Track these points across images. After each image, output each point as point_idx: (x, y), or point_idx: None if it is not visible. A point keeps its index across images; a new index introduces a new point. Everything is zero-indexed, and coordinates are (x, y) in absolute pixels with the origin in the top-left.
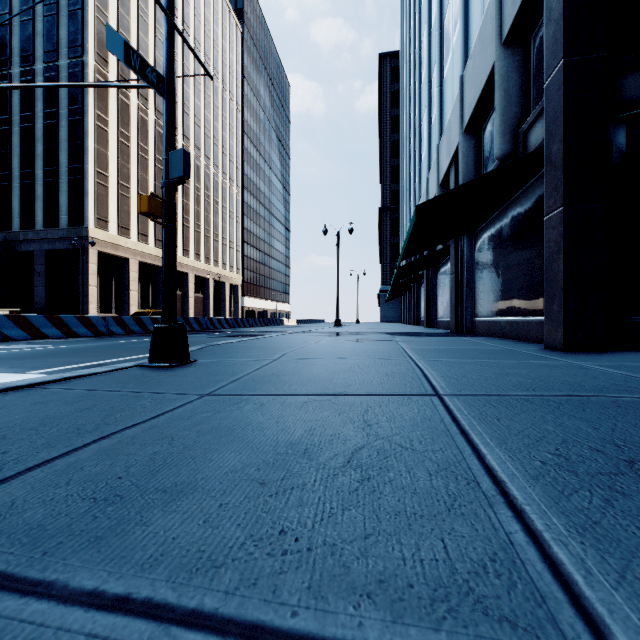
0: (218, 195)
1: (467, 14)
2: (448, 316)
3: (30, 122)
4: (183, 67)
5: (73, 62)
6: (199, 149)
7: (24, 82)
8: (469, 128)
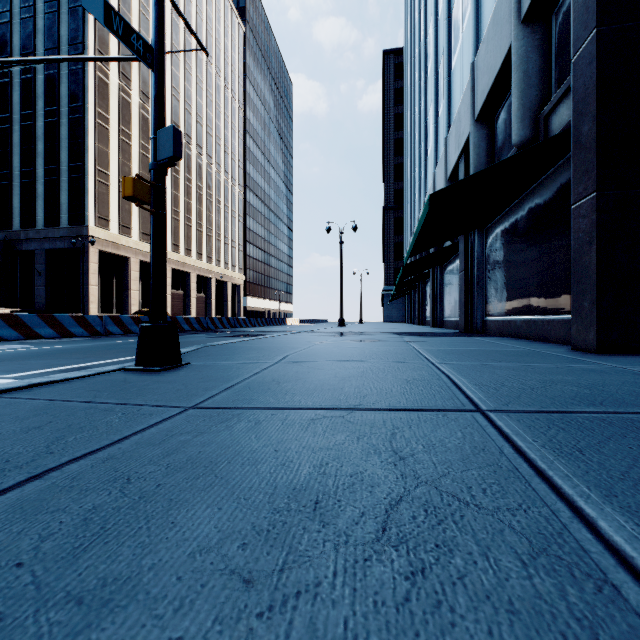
0: (220, 194)
1: None
2: (456, 315)
3: (31, 120)
4: (185, 65)
5: None
6: (201, 148)
7: (25, 80)
8: (481, 117)
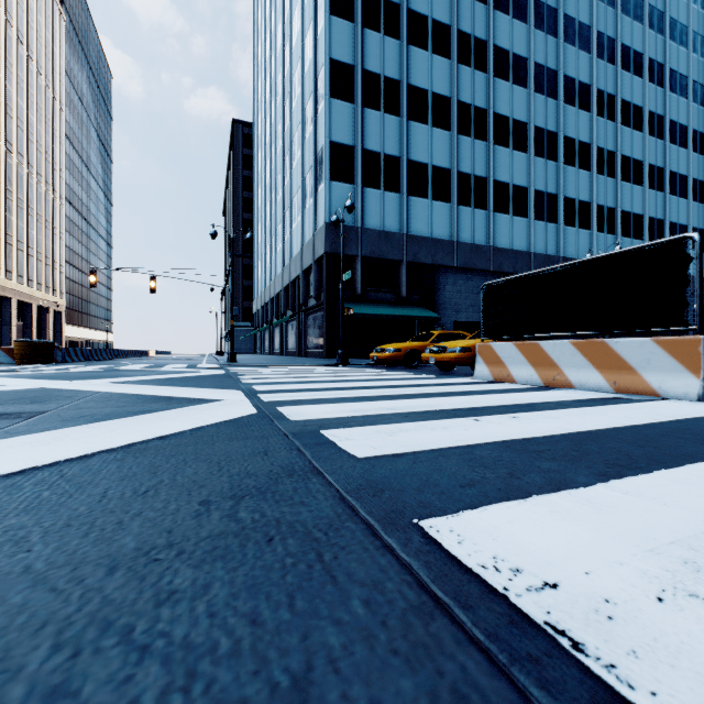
0: (41, 208)
1: (304, 222)
2: (294, 349)
3: None
4: (6, 62)
5: None
6: (22, 156)
7: None
8: (305, 271)
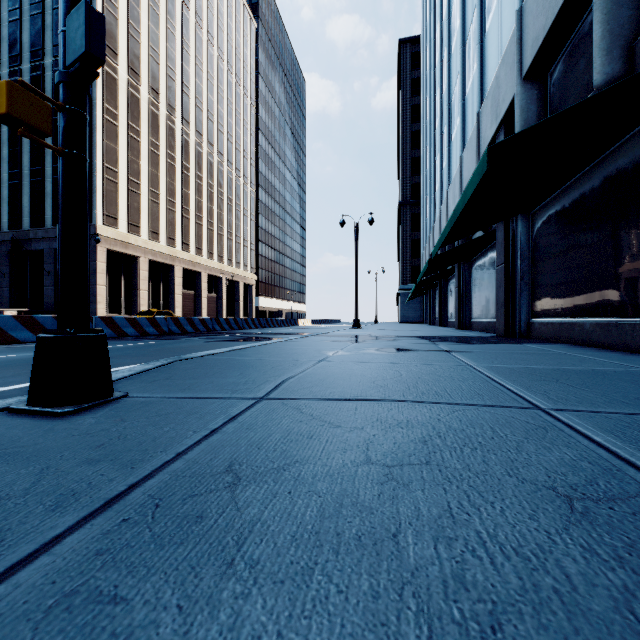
0: (232, 192)
1: None
2: (488, 316)
3: None
4: (195, 61)
5: None
6: (212, 145)
7: (34, 77)
8: (530, 74)
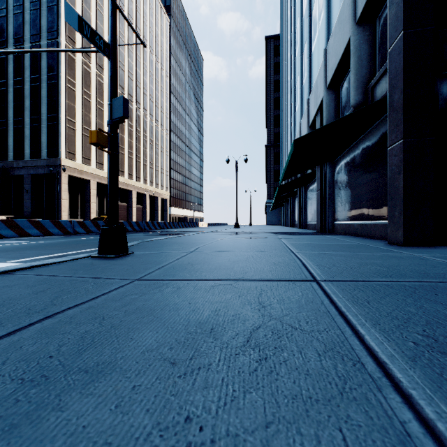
0: (153, 136)
1: (329, 4)
2: (315, 220)
3: (21, 84)
4: (128, 46)
5: (51, 42)
6: (139, 103)
7: (16, 56)
8: (331, 86)
